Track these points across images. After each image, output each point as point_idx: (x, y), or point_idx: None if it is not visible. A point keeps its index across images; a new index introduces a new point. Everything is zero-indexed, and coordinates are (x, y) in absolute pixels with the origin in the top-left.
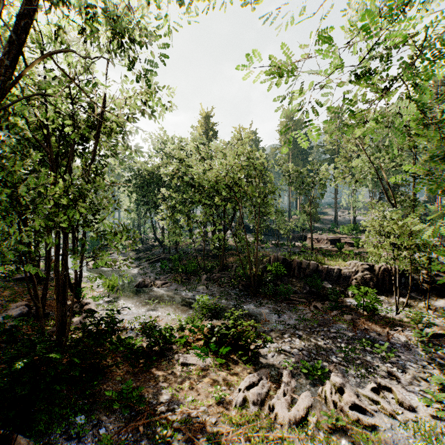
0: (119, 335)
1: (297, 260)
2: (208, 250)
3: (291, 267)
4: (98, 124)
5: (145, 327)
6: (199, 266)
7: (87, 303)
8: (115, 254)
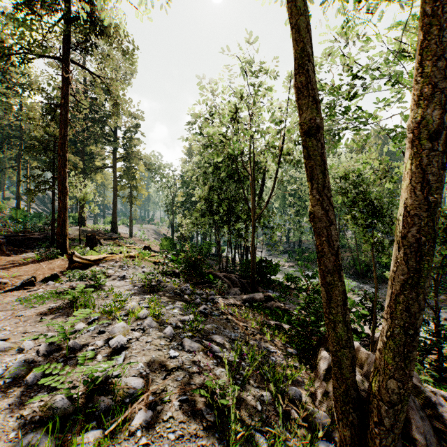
0: (272, 279)
1: None
2: None
3: None
4: (264, 176)
5: (286, 276)
6: None
7: None
8: None
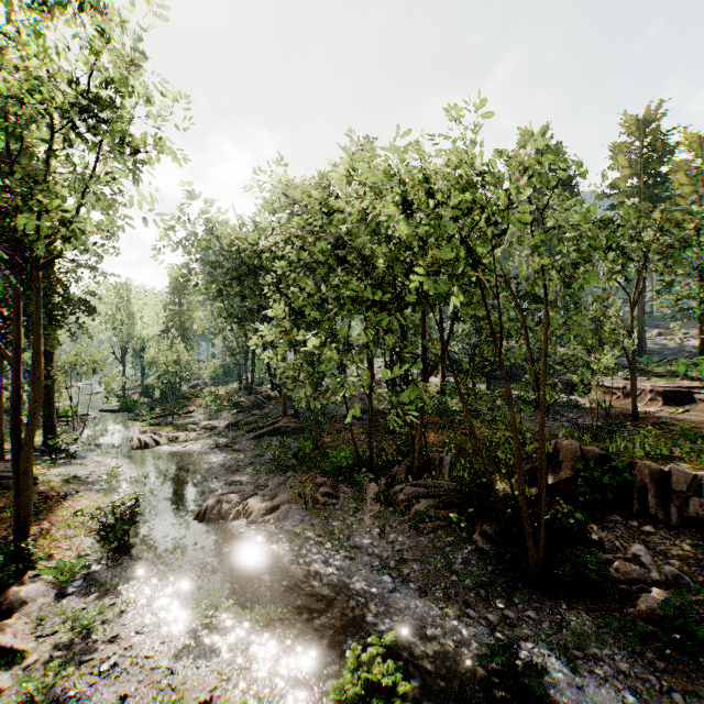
0: None
1: (651, 464)
2: (378, 411)
3: (628, 482)
4: None
5: None
6: (360, 459)
7: (13, 604)
8: (198, 414)
